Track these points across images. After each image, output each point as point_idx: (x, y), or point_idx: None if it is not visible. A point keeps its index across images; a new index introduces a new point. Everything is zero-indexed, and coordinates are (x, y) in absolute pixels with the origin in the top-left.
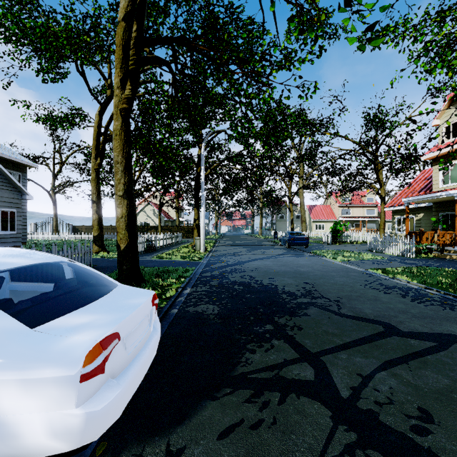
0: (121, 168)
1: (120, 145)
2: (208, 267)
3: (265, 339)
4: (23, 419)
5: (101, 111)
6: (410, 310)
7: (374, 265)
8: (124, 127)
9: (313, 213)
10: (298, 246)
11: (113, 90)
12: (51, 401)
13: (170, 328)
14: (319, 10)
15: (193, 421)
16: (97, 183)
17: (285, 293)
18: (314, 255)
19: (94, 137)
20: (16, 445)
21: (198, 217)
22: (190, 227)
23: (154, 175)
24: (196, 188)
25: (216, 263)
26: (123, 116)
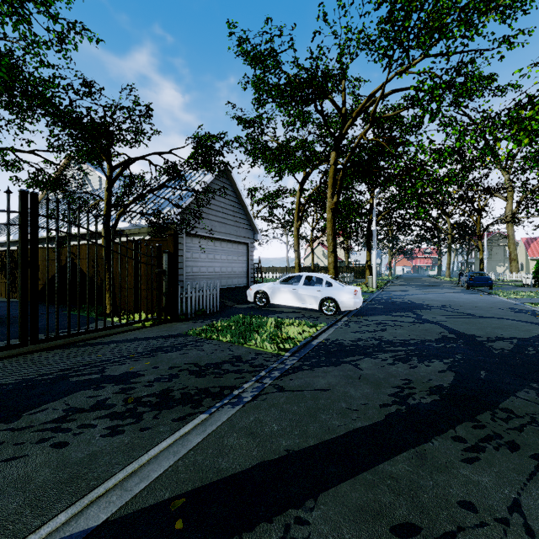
0: (331, 237)
1: (331, 226)
2: (379, 296)
3: (403, 312)
4: (345, 299)
5: (301, 189)
6: (499, 313)
7: (538, 301)
8: (333, 217)
9: (533, 248)
10: (483, 288)
11: (308, 173)
12: (349, 297)
13: (362, 308)
14: (429, 174)
15: (374, 316)
16: (298, 238)
17: (426, 306)
18: (487, 294)
19: (296, 207)
20: (344, 303)
21: (369, 259)
22: (360, 268)
23: (342, 234)
24: (367, 234)
25: (385, 294)
26: (332, 211)
